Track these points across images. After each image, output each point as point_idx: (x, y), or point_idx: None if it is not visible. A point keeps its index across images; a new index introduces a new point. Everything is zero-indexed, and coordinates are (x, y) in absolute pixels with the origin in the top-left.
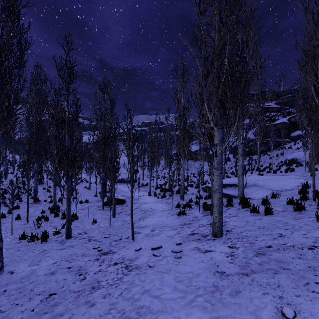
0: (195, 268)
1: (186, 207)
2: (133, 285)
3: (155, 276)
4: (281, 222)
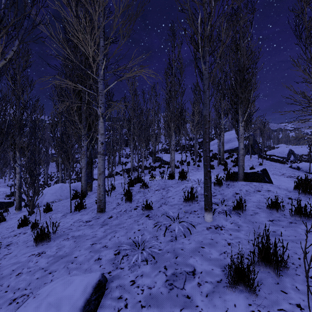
0: None
1: None
2: None
3: None
4: None
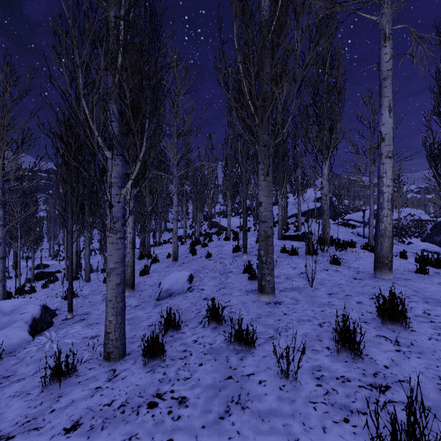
0: None
1: None
2: None
3: None
4: None
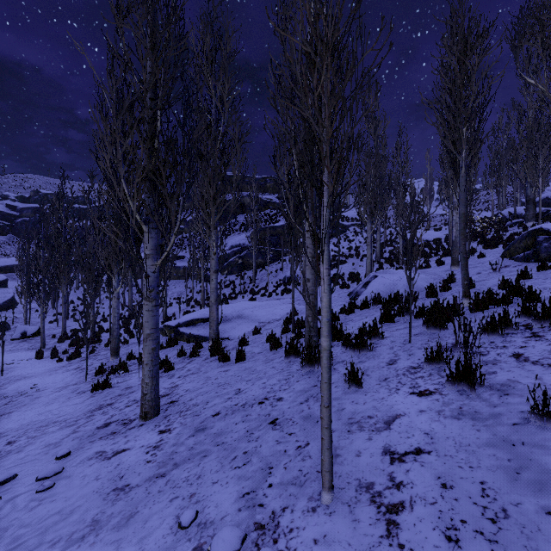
0: (72, 499)
1: (119, 370)
2: None
3: None
4: (249, 370)
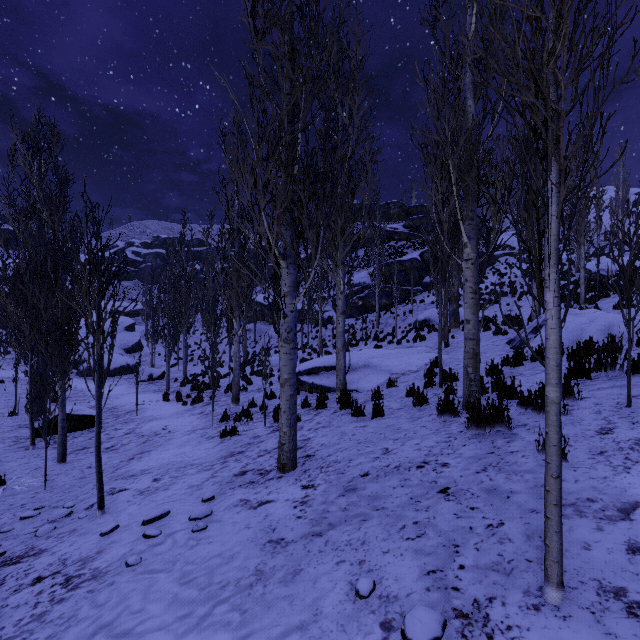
0: (229, 544)
1: (242, 417)
2: (71, 624)
3: (136, 586)
4: (393, 428)
